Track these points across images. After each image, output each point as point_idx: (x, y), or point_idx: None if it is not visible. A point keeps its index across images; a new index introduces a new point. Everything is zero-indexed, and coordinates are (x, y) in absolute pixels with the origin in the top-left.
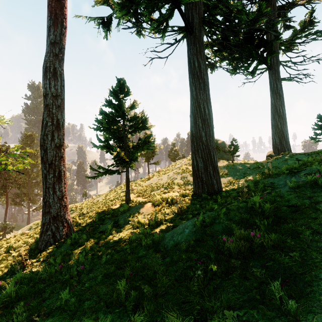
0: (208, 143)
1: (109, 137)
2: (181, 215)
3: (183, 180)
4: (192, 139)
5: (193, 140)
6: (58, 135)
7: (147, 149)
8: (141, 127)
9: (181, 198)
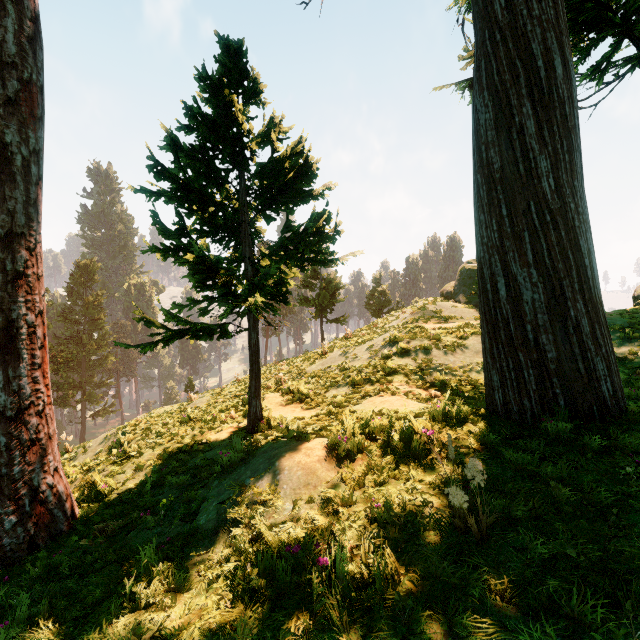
0: (565, 202)
1: (202, 228)
2: (479, 544)
3: (415, 358)
4: (490, 192)
5: (493, 196)
6: (3, 198)
7: (314, 259)
8: (295, 191)
9: (443, 431)
